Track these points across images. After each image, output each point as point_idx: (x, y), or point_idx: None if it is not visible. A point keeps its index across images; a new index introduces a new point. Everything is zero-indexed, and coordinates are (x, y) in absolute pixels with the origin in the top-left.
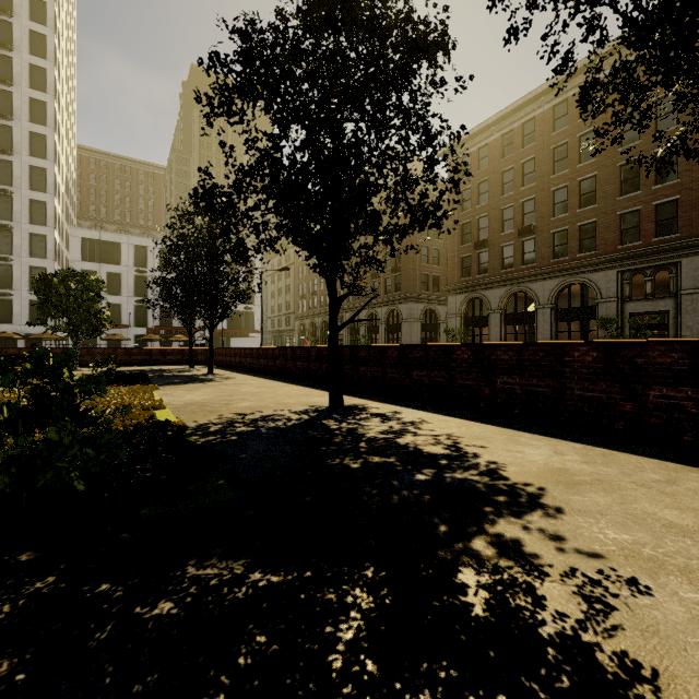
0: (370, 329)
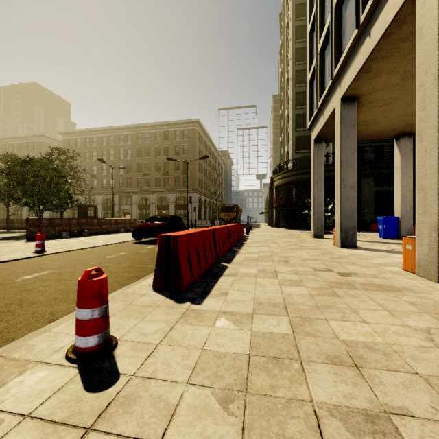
0: (17, 208)
